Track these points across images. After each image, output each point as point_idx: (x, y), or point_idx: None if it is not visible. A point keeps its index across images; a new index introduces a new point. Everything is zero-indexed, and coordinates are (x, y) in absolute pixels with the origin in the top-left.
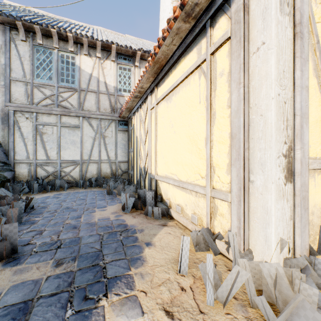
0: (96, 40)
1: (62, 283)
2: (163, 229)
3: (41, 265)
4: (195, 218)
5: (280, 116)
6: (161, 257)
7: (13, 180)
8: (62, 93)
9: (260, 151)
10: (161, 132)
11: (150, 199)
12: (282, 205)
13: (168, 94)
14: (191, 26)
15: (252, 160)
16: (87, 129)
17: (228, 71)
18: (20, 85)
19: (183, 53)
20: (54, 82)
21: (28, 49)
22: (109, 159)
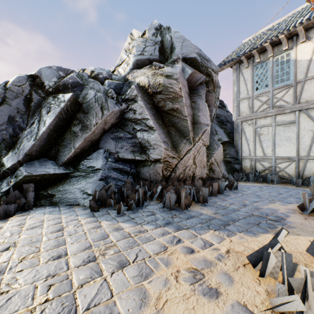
0: (313, 18)
1: (207, 218)
2: None
3: (209, 210)
4: None
5: None
6: None
7: (240, 171)
8: (276, 94)
9: None
10: None
11: None
12: None
13: None
14: None
15: None
16: (304, 123)
17: None
18: (245, 101)
19: None
20: (269, 87)
21: (250, 71)
22: None
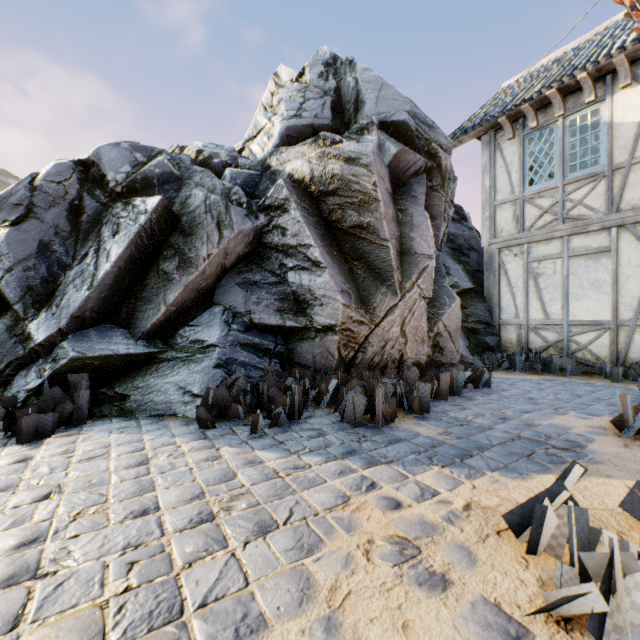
0: None
1: (429, 443)
2: None
3: (432, 428)
4: None
5: None
6: None
7: (497, 349)
8: (571, 193)
9: None
10: None
11: None
12: None
13: None
14: None
15: None
16: (628, 251)
17: None
18: (506, 208)
19: None
20: (557, 180)
21: (517, 147)
22: None
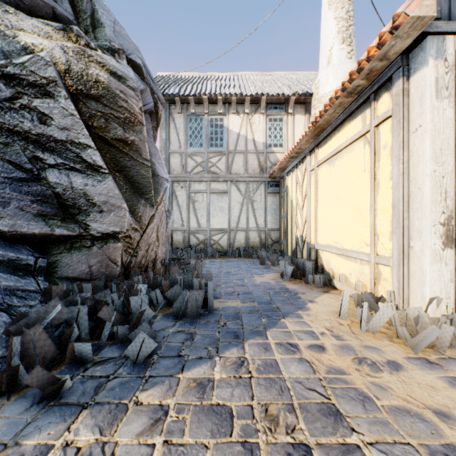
0: (245, 96)
1: (252, 310)
2: (324, 295)
3: (233, 301)
4: (359, 285)
5: (435, 189)
6: (323, 309)
7: (171, 246)
8: (211, 158)
9: (417, 220)
10: (323, 197)
11: (309, 269)
12: (438, 267)
13: (331, 157)
14: (355, 99)
15: (411, 228)
16: (234, 194)
17: (391, 145)
18: (177, 156)
19: (347, 118)
20: (204, 148)
21: (183, 120)
22: (257, 226)
